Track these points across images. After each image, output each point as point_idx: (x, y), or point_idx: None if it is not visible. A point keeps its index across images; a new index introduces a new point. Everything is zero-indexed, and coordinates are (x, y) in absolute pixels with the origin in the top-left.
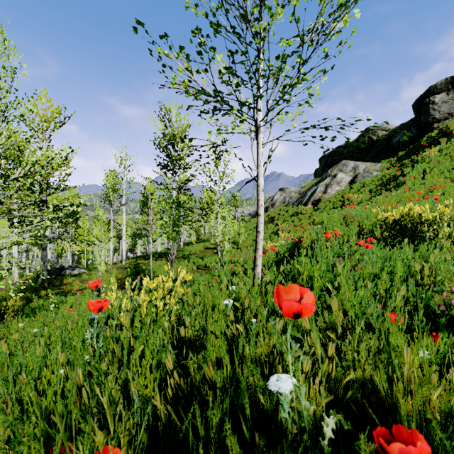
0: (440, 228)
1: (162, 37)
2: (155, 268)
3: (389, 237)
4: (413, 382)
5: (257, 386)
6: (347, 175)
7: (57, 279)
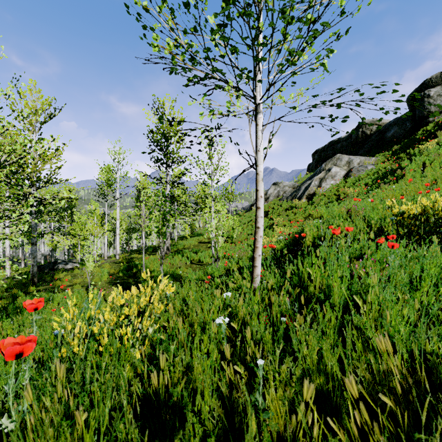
0: None
1: None
2: (148, 263)
3: (408, 233)
4: None
5: None
6: (341, 169)
7: (49, 274)
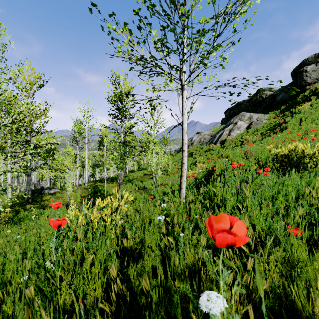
0: (318, 161)
1: (111, 15)
2: (108, 189)
3: (280, 167)
4: (318, 291)
5: (187, 296)
6: (244, 123)
7: (39, 197)
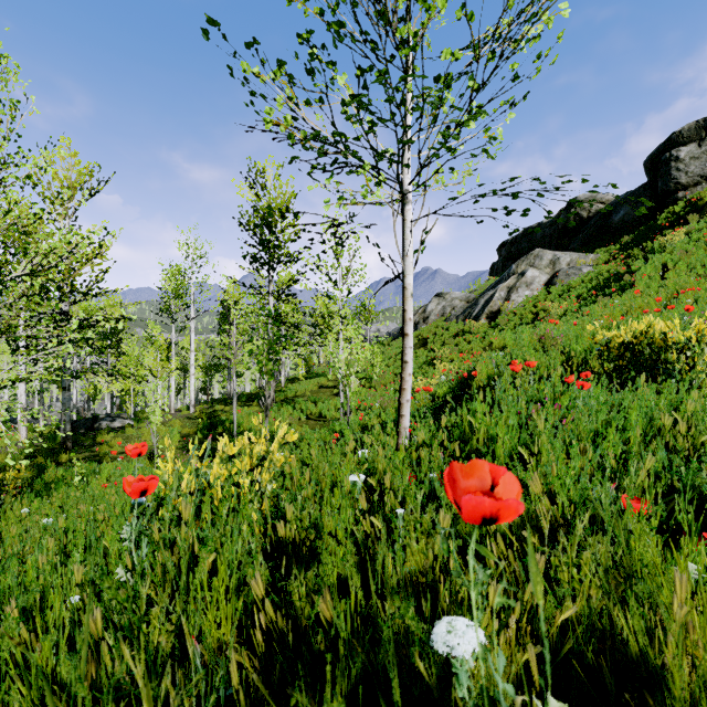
0: (697, 357)
1: (250, 45)
2: (241, 418)
3: (615, 370)
4: None
5: (410, 632)
6: (541, 273)
7: (88, 436)
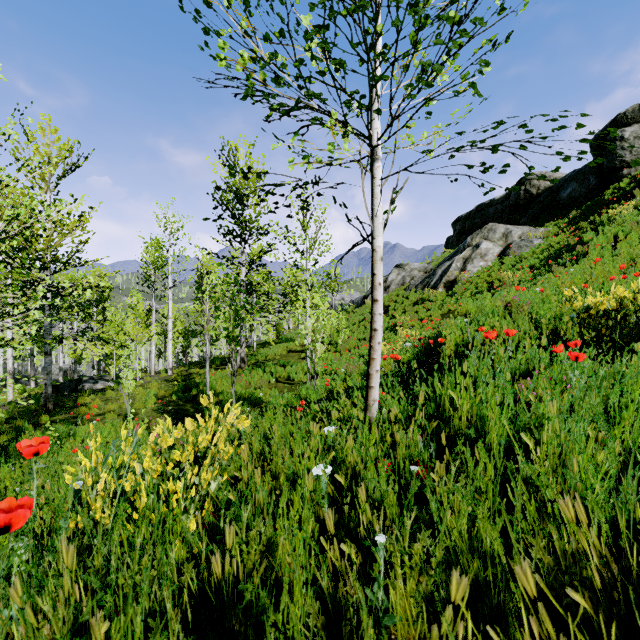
0: None
1: None
2: (215, 381)
3: (596, 338)
4: None
5: None
6: (495, 245)
7: (69, 398)
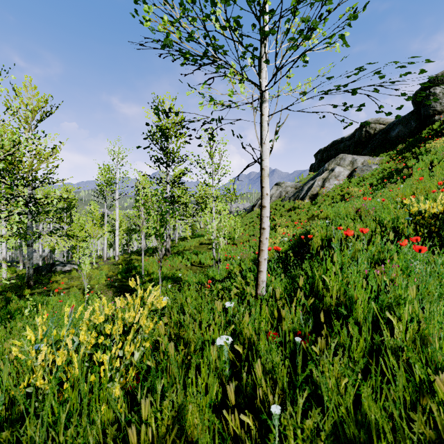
0: None
1: None
2: (148, 265)
3: (428, 235)
4: None
5: None
6: (345, 169)
7: (45, 277)
